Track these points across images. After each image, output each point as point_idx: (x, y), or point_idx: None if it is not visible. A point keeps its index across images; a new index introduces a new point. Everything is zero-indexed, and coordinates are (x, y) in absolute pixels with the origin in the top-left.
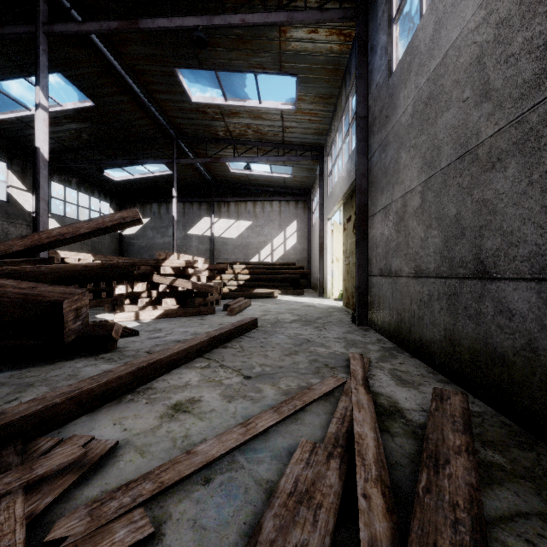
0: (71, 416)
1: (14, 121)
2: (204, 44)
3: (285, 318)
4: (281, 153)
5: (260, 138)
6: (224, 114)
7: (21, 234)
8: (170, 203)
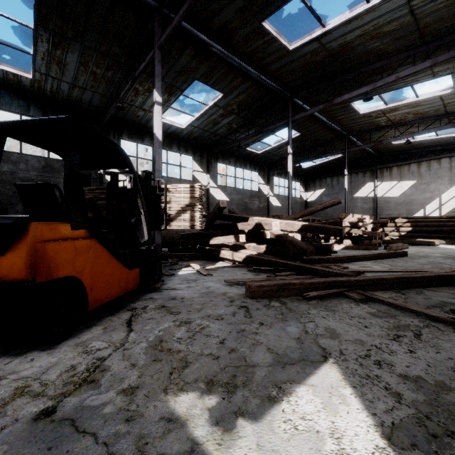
0: (332, 263)
1: (264, 153)
2: (371, 98)
3: (433, 255)
4: (445, 120)
5: (420, 116)
6: (385, 112)
7: (263, 207)
8: (339, 176)
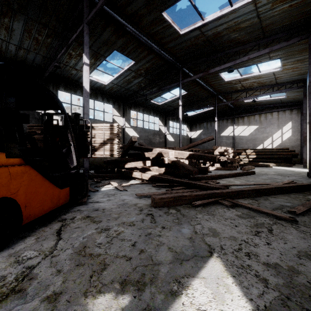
0: (209, 179)
1: (162, 104)
2: (232, 71)
3: (270, 173)
4: (276, 88)
5: (261, 85)
6: (240, 81)
7: (162, 141)
8: (212, 122)
